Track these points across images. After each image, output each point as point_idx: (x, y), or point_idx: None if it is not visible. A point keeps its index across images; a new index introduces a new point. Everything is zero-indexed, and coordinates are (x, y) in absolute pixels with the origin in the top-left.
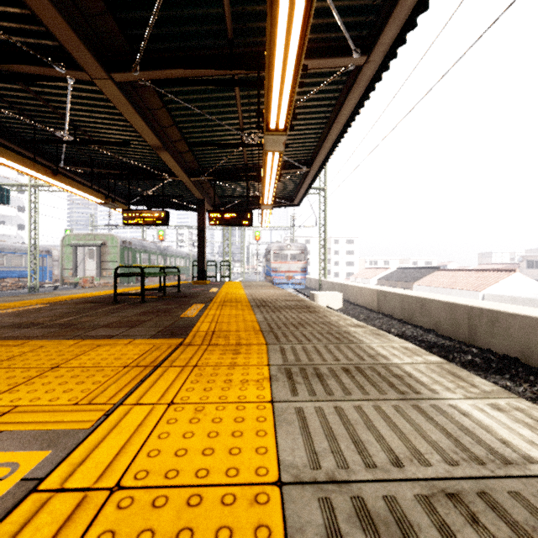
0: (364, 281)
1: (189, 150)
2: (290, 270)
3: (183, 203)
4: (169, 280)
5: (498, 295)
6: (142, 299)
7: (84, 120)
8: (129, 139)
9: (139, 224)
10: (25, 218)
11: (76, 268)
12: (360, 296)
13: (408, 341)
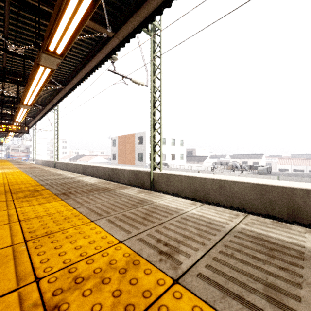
0: (64, 160)
1: None
2: (20, 155)
3: None
4: None
5: (91, 162)
6: None
7: None
8: None
9: None
10: None
11: None
12: (40, 162)
13: None
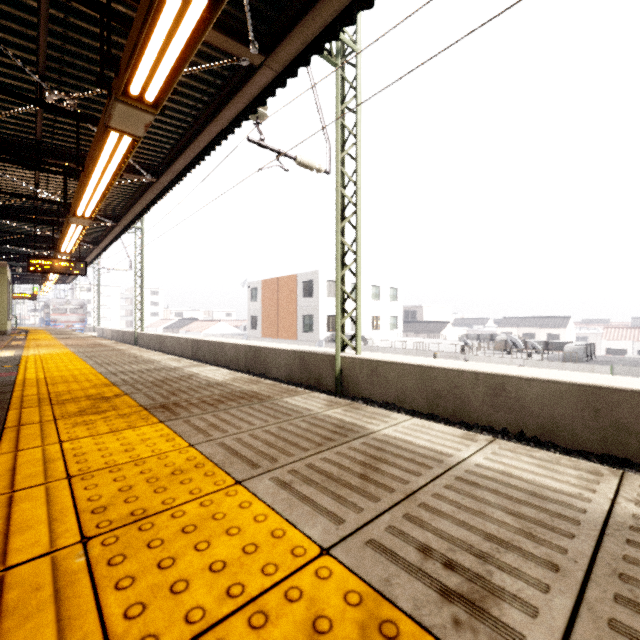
0: (154, 330)
1: None
2: (70, 321)
3: None
4: None
5: (207, 334)
6: None
7: None
8: None
9: None
10: None
11: None
12: (108, 334)
13: None
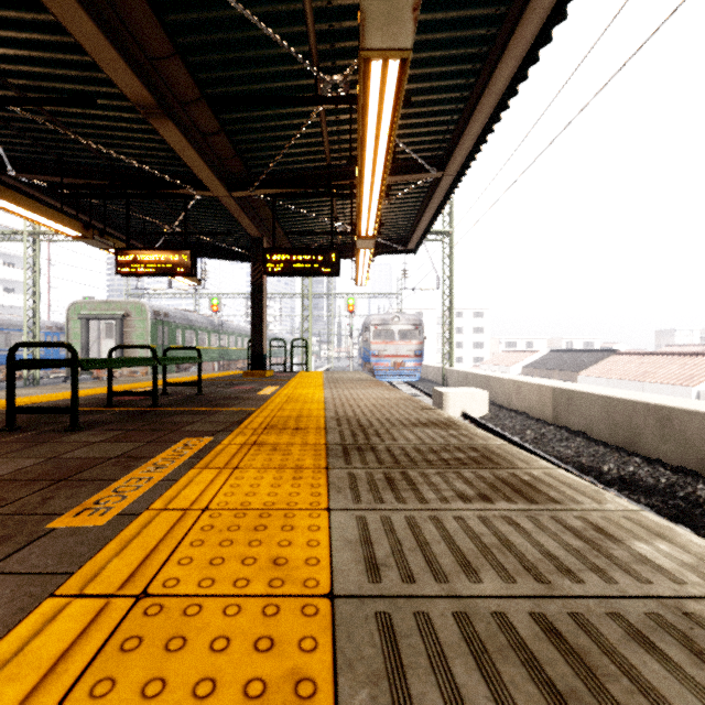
0: (501, 369)
1: (220, 127)
2: (398, 353)
3: (233, 248)
4: (228, 368)
5: None
6: (71, 422)
7: (3, 54)
8: (106, 104)
9: (144, 274)
10: (42, 285)
11: (87, 351)
12: (516, 396)
13: (658, 499)
